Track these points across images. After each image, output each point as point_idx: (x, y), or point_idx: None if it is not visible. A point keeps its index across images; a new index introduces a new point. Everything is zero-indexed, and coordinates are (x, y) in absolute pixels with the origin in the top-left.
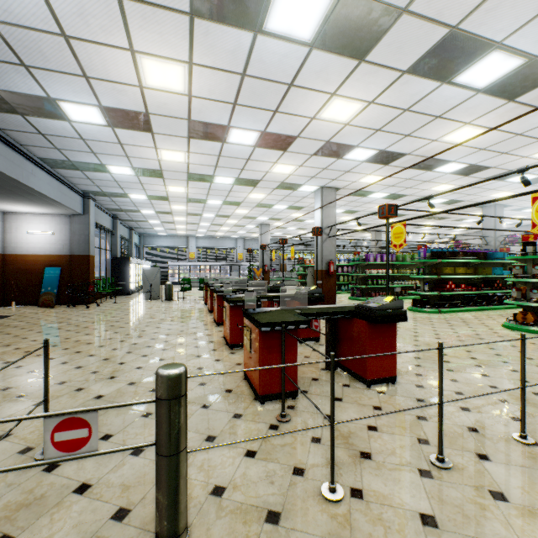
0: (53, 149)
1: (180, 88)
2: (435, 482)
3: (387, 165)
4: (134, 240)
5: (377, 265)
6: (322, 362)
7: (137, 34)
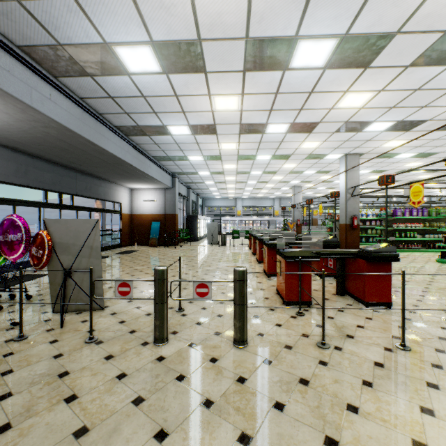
0: (160, 151)
1: (235, 108)
2: (393, 354)
3: (408, 131)
4: (199, 203)
5: (406, 219)
6: (334, 290)
7: (213, 87)
